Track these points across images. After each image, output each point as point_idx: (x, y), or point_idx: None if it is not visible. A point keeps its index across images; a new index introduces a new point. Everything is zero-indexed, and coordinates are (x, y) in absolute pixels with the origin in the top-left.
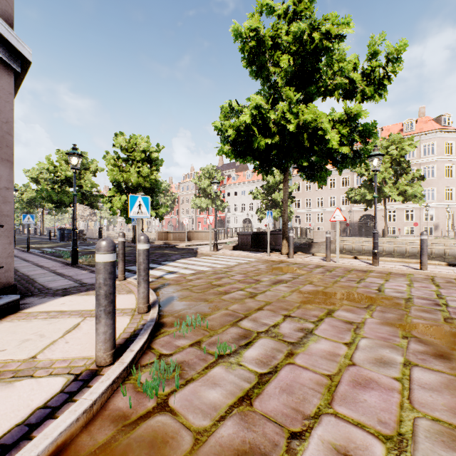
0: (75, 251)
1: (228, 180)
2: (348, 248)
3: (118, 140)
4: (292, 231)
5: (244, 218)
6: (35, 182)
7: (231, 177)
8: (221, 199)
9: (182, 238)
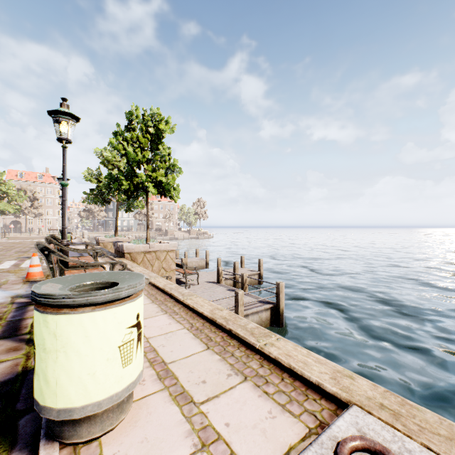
0: None
1: None
2: None
3: None
4: None
5: None
6: None
7: None
8: None
9: None
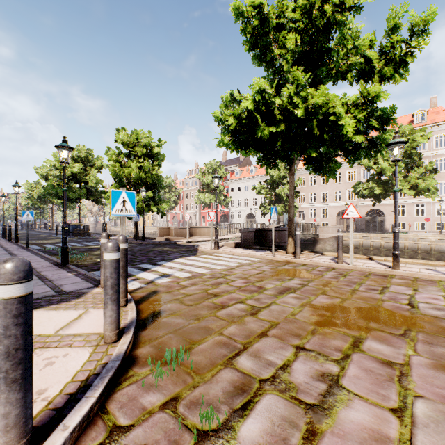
0: (65, 251)
1: (231, 175)
2: (355, 244)
3: (120, 136)
4: (299, 229)
5: (247, 213)
6: (45, 179)
7: (235, 172)
8: (224, 195)
9: (184, 234)
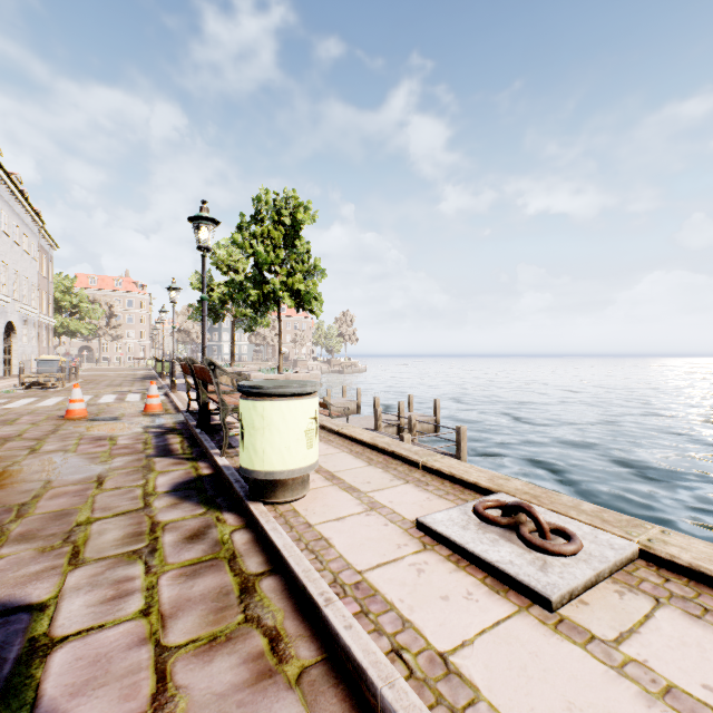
0: None
1: None
2: None
3: None
4: None
5: None
6: None
7: None
8: None
9: None
